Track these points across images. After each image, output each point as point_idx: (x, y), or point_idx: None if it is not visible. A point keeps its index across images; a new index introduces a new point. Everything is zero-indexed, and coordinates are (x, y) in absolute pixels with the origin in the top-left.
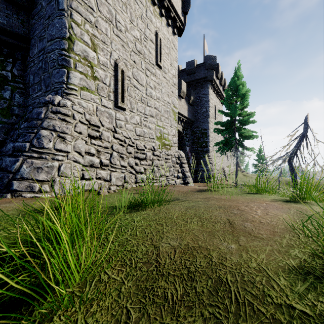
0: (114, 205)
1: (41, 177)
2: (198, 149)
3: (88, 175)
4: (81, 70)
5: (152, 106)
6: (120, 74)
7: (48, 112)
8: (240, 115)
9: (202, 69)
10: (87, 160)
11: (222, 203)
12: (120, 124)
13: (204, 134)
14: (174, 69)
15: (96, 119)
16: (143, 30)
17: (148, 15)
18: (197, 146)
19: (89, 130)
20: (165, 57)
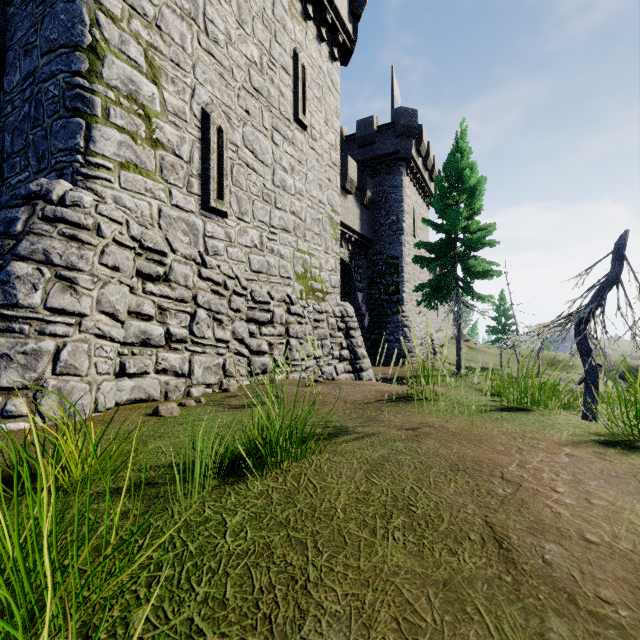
0: (184, 458)
1: (7, 379)
2: (380, 297)
3: (137, 365)
4: (121, 123)
5: (287, 209)
6: (215, 137)
7: (33, 218)
8: (465, 230)
9: (390, 135)
10: (133, 331)
11: (456, 452)
12: (214, 248)
13: (394, 267)
14: (333, 131)
15: (159, 236)
16: (266, 45)
17: (277, 13)
18: (379, 290)
19: (139, 261)
20: (314, 106)
